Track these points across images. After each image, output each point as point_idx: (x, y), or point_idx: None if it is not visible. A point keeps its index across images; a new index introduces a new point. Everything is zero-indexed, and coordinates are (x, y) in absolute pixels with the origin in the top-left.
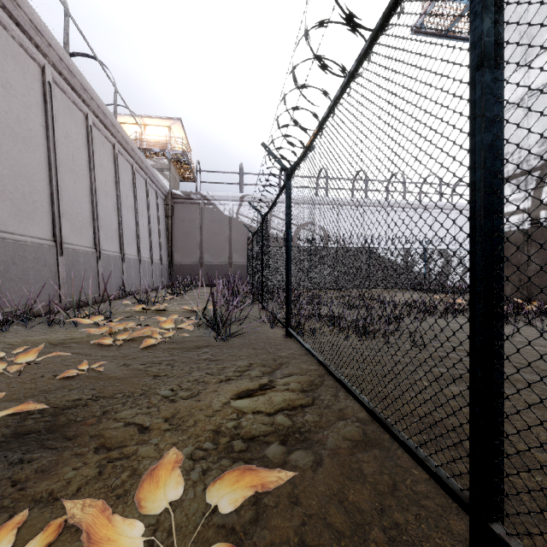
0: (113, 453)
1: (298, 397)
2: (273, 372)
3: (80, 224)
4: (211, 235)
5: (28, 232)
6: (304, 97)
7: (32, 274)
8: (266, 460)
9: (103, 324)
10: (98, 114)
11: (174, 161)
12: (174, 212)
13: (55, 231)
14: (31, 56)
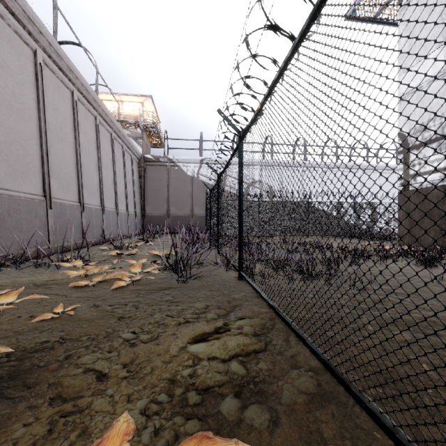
0: (67, 406)
1: (251, 342)
2: (228, 314)
3: (67, 182)
4: (176, 191)
5: (22, 188)
6: (256, 61)
7: (25, 224)
8: (220, 417)
9: (83, 266)
10: (82, 91)
11: (146, 130)
12: (146, 172)
13: (45, 188)
14: (24, 42)
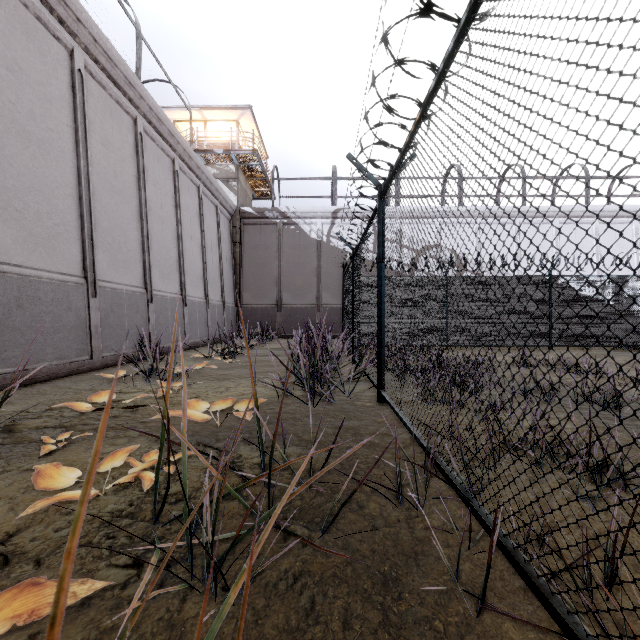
0: None
1: None
2: None
3: (48, 232)
4: (292, 267)
5: None
6: None
7: None
8: None
9: None
10: (98, 57)
11: (244, 167)
12: (244, 237)
13: None
14: None
